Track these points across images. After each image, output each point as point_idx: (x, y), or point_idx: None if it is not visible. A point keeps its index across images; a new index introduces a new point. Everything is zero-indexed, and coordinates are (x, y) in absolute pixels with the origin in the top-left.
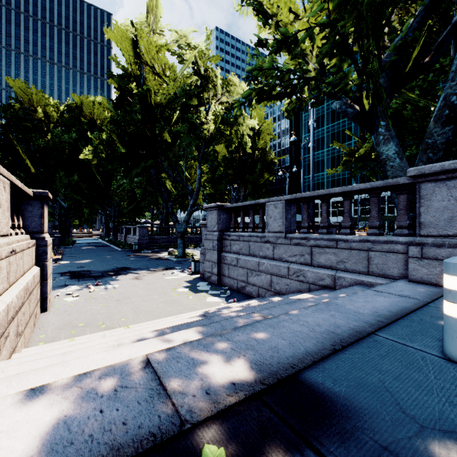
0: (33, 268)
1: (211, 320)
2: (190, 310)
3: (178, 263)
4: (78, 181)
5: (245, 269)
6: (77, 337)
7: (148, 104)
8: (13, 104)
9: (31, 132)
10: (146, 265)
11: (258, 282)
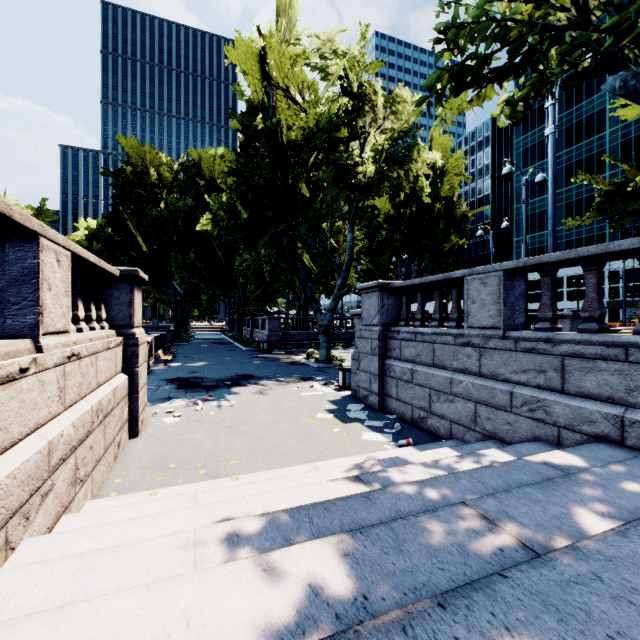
0: (118, 377)
1: (370, 501)
2: (334, 455)
3: (320, 372)
4: (195, 260)
5: (427, 389)
6: (162, 488)
7: (278, 143)
8: (125, 169)
9: (143, 201)
10: (275, 373)
11: (451, 413)
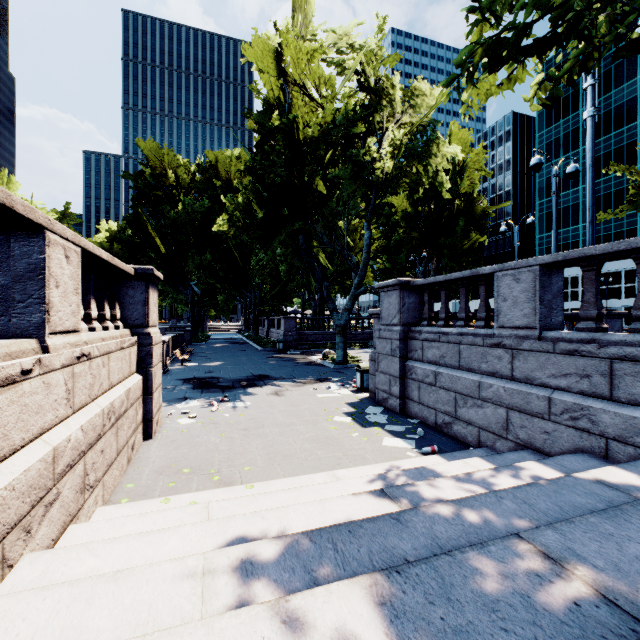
0: (132, 378)
1: (401, 525)
2: (354, 462)
3: (337, 372)
4: (212, 260)
5: (452, 393)
6: (175, 495)
7: (294, 140)
8: (144, 171)
9: (162, 203)
10: (290, 374)
11: (479, 419)
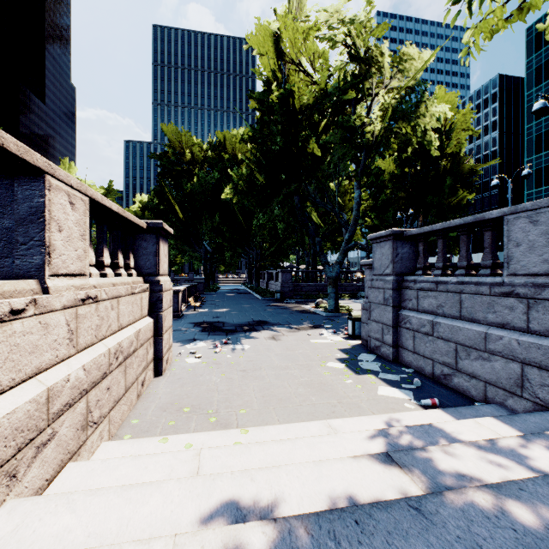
0: (143, 320)
1: (424, 519)
2: (349, 410)
3: (329, 320)
4: (220, 223)
5: (452, 343)
6: (172, 435)
7: (290, 109)
8: (167, 151)
9: (181, 177)
10: (286, 320)
11: (485, 372)
